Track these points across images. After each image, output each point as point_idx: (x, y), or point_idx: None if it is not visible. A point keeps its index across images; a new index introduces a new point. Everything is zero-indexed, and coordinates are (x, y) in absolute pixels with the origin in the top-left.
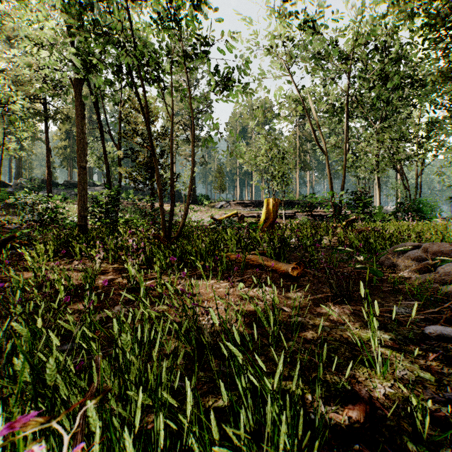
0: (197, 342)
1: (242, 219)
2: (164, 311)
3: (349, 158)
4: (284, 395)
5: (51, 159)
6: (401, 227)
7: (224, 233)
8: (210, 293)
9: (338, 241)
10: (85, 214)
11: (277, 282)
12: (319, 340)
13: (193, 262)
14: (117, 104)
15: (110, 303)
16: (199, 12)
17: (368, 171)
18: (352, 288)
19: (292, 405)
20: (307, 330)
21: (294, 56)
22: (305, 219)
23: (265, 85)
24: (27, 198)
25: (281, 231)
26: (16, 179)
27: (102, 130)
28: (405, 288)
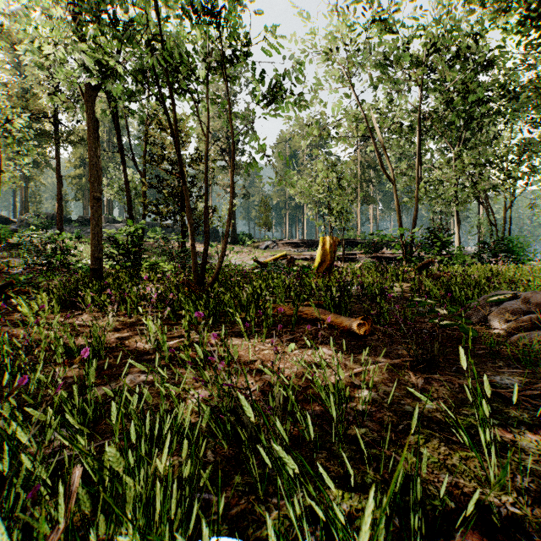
0: (233, 428)
1: (292, 262)
2: (191, 382)
3: (421, 188)
4: (358, 517)
5: (63, 190)
6: (488, 272)
7: (270, 279)
8: (252, 356)
9: (412, 289)
10: (100, 255)
11: (338, 342)
12: (400, 425)
13: (231, 315)
14: (141, 123)
15: (122, 370)
16: (239, 4)
17: (445, 203)
18: (437, 351)
19: (370, 534)
20: (383, 410)
21: (356, 63)
22: (369, 262)
23: (320, 100)
24: (32, 237)
25: (340, 276)
26: (21, 215)
27: (122, 154)
28: (505, 350)
